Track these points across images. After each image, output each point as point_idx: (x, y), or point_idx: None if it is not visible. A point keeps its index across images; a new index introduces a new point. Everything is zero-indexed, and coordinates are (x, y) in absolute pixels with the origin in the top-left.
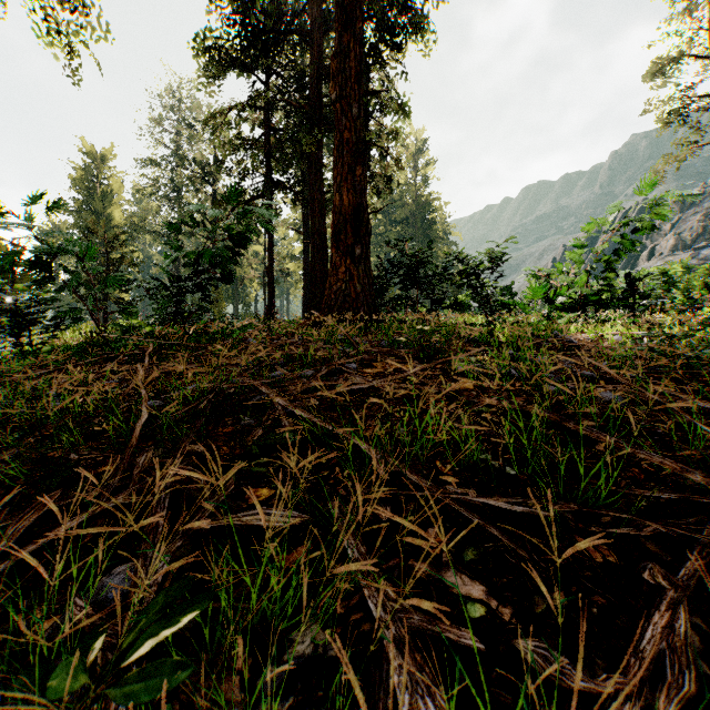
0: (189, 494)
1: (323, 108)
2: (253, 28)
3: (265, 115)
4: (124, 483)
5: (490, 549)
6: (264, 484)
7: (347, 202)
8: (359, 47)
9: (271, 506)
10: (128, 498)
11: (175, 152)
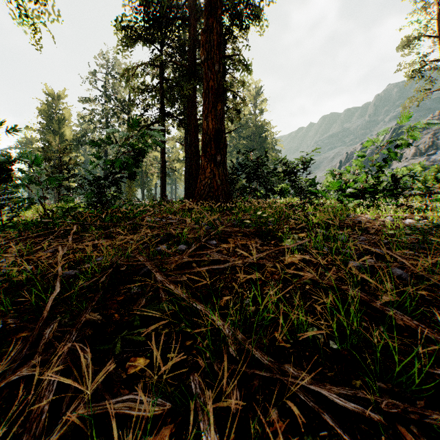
0: (79, 366)
1: (197, 66)
2: (152, 15)
3: (160, 71)
4: (33, 351)
5: (326, 439)
6: (142, 352)
7: (211, 127)
8: (219, 26)
9: (144, 377)
10: (30, 370)
11: (104, 93)
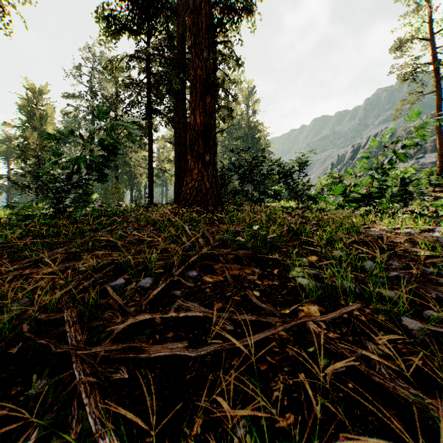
0: None
1: (186, 60)
2: (138, 3)
3: (147, 64)
4: None
5: None
6: None
7: (199, 121)
8: (209, 8)
9: None
10: None
11: (90, 89)
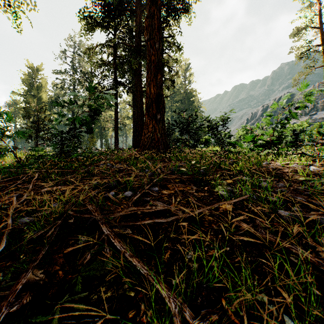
0: None
1: (142, 46)
2: (108, 7)
3: (114, 50)
4: None
5: None
6: None
7: (153, 92)
8: (159, 13)
9: None
10: None
11: (72, 67)
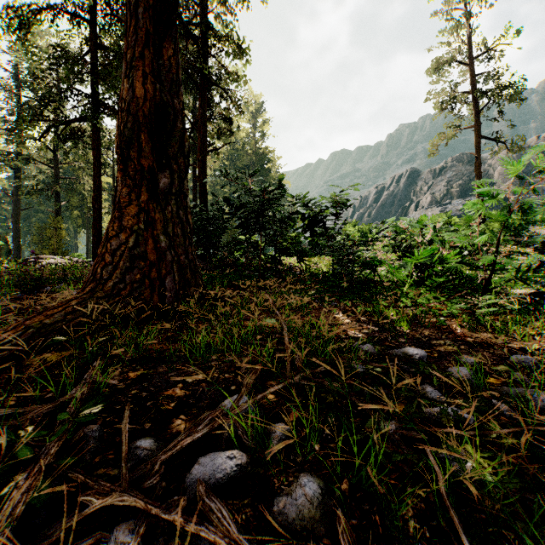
0: None
1: None
2: None
3: (91, 30)
4: None
5: None
6: None
7: (142, 93)
8: None
9: None
10: None
11: (14, 76)
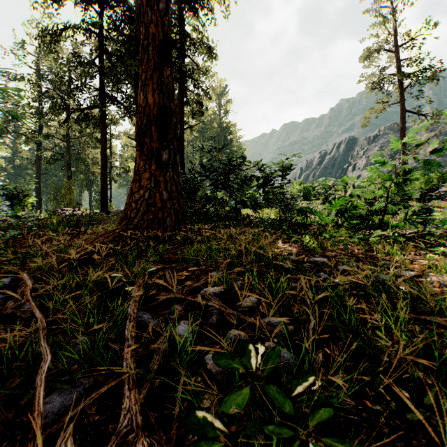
0: None
1: None
2: None
3: (99, 41)
4: None
5: None
6: None
7: (152, 101)
8: None
9: None
10: None
11: (37, 72)
